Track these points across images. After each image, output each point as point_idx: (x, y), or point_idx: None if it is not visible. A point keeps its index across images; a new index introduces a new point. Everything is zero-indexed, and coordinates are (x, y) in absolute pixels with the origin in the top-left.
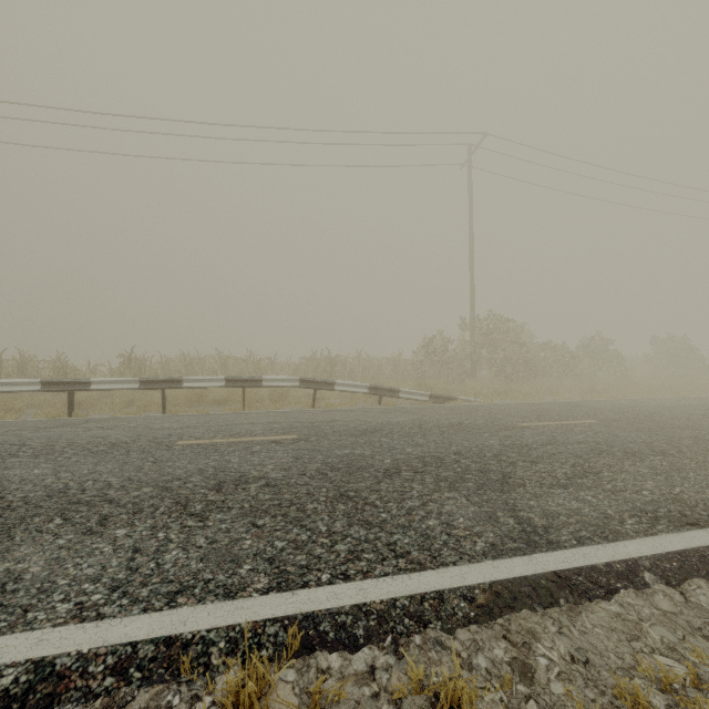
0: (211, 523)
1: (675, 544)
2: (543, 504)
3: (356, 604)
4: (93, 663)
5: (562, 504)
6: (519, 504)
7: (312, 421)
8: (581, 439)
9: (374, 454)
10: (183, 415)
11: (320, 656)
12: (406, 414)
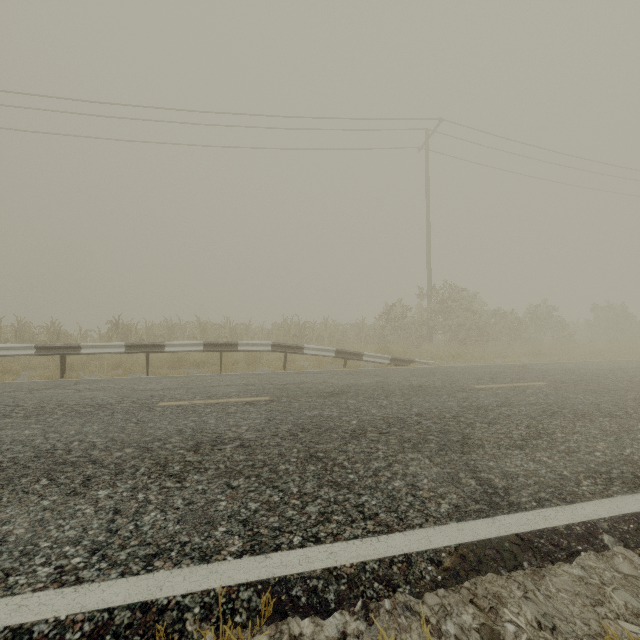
0: (188, 484)
1: (630, 506)
2: (502, 465)
3: (327, 568)
4: (70, 630)
5: (520, 465)
6: (479, 465)
7: (284, 383)
8: (533, 400)
9: (342, 415)
10: (165, 377)
11: (292, 622)
12: (369, 377)
